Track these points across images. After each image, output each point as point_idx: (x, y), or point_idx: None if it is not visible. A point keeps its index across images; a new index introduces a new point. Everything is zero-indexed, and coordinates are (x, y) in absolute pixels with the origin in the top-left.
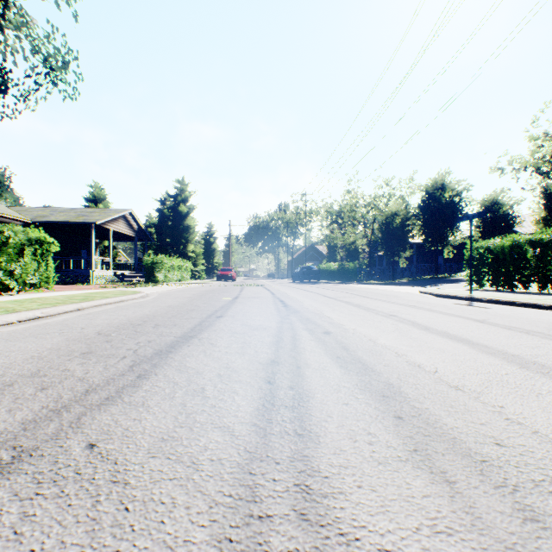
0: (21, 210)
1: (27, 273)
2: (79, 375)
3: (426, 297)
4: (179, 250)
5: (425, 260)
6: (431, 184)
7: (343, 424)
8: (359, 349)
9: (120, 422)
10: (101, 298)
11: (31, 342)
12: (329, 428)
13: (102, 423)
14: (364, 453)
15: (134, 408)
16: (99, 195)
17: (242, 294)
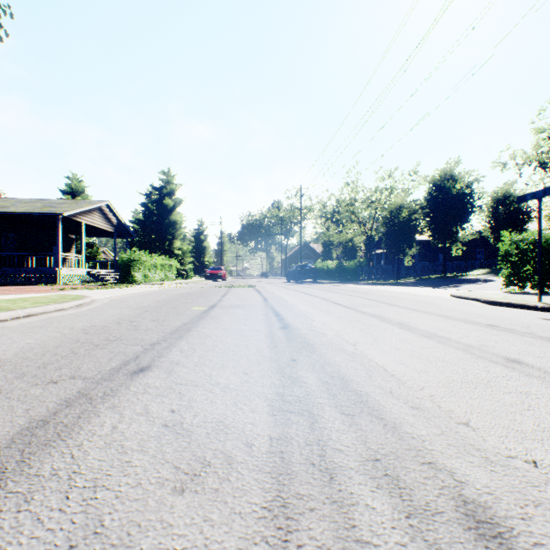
0: None
1: None
2: None
3: (474, 304)
4: (164, 247)
5: (426, 259)
6: (439, 174)
7: None
8: None
9: None
10: None
11: None
12: None
13: None
14: None
15: None
16: (77, 187)
17: (224, 300)
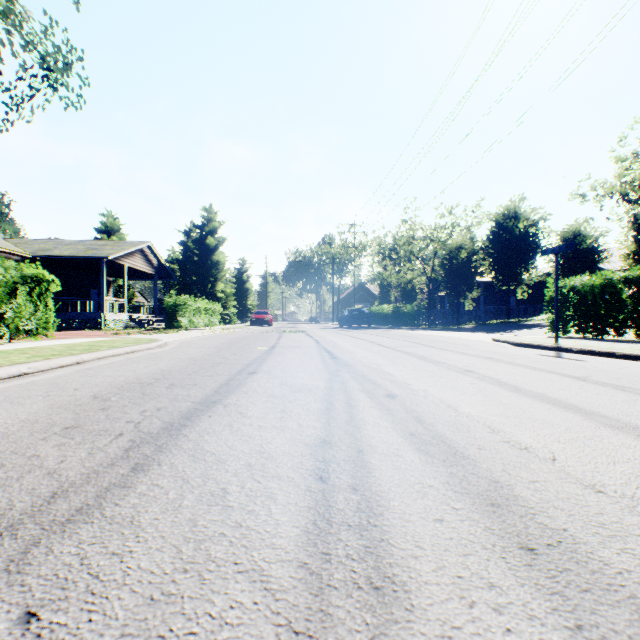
0: (19, 243)
1: (20, 318)
2: (50, 466)
3: (502, 346)
4: (207, 290)
5: (494, 302)
6: (502, 212)
7: (444, 565)
8: (438, 422)
9: (88, 560)
10: (108, 348)
11: (2, 411)
12: (422, 573)
13: (59, 561)
14: (493, 635)
15: (115, 530)
16: (113, 225)
17: (281, 342)
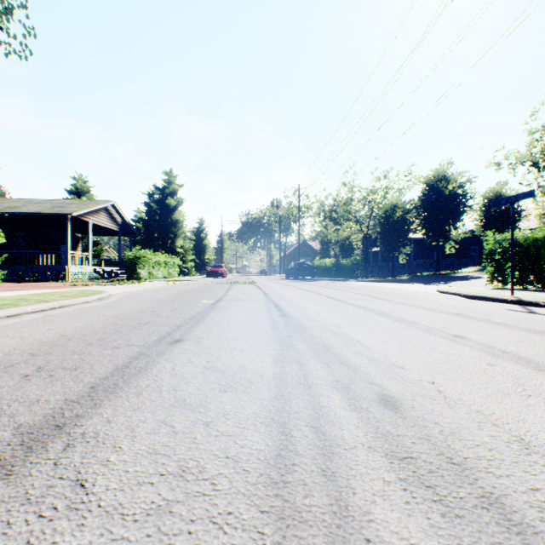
0: None
1: None
2: None
3: (454, 298)
4: (167, 245)
5: (421, 257)
6: (433, 175)
7: None
8: None
9: None
10: (29, 303)
11: None
12: None
13: None
14: None
15: None
16: (82, 187)
17: (228, 295)
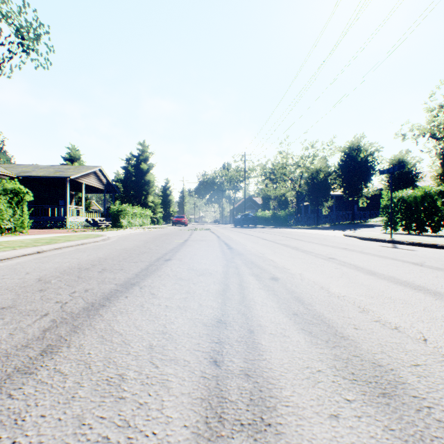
0: (8, 167)
1: (2, 219)
2: None
3: (351, 239)
4: (141, 200)
5: (342, 209)
6: (349, 146)
7: None
8: (315, 302)
9: None
10: (63, 241)
11: None
12: None
13: None
14: None
15: None
16: (75, 155)
17: (192, 237)
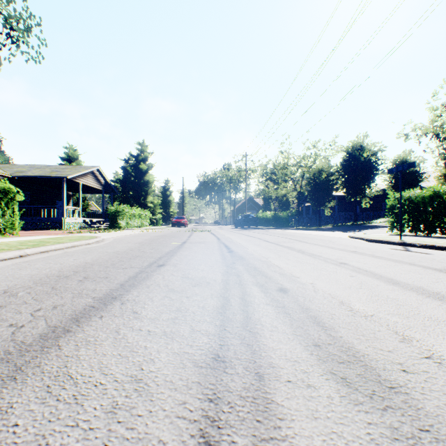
0: (3, 167)
1: None
2: None
3: (358, 241)
4: (140, 201)
5: (344, 210)
6: (351, 145)
7: None
8: (339, 325)
9: None
10: (52, 244)
11: None
12: None
13: None
14: None
15: None
16: (73, 155)
17: (190, 239)
